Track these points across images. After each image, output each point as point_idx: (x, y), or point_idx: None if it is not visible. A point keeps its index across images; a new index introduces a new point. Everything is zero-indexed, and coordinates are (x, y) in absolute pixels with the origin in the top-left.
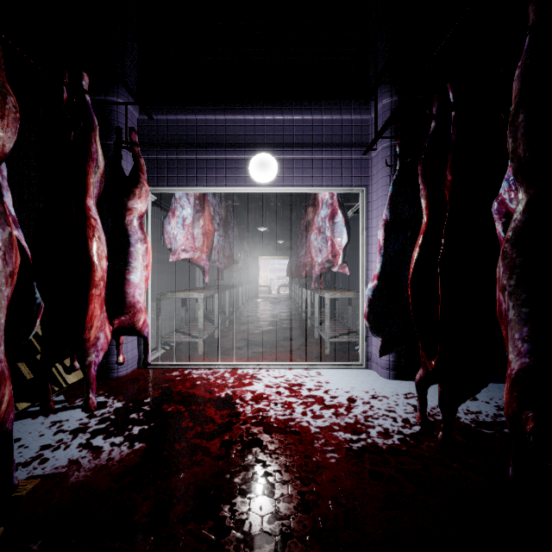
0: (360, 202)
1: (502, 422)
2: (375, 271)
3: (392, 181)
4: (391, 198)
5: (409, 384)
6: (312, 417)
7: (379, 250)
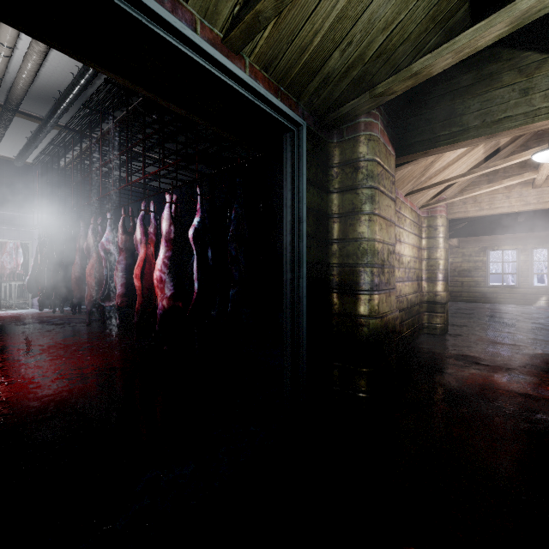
0: (30, 246)
1: (68, 310)
2: (30, 273)
3: (37, 246)
4: (36, 251)
5: (47, 309)
6: (3, 315)
7: (32, 266)
